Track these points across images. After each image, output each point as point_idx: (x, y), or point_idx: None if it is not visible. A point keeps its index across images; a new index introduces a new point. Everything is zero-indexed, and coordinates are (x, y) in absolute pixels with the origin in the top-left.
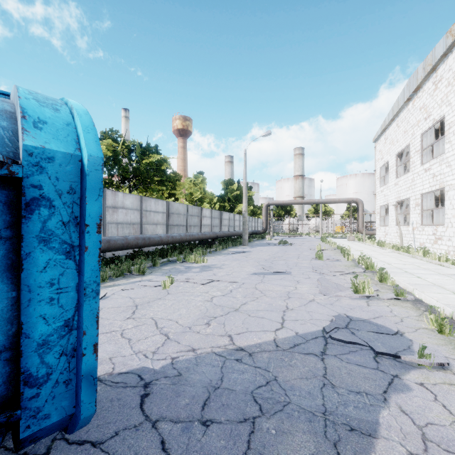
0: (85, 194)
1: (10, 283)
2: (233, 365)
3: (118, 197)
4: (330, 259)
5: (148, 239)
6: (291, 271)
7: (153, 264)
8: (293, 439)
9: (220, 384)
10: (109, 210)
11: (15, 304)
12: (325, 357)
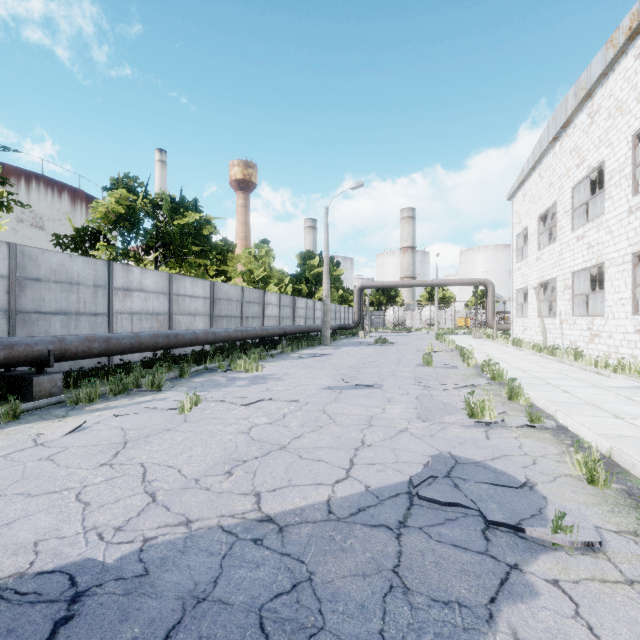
0: None
1: None
2: (245, 552)
3: (133, 275)
4: (444, 365)
5: (175, 336)
6: (382, 384)
7: (180, 375)
8: None
9: (210, 591)
10: (118, 293)
11: None
12: (404, 533)
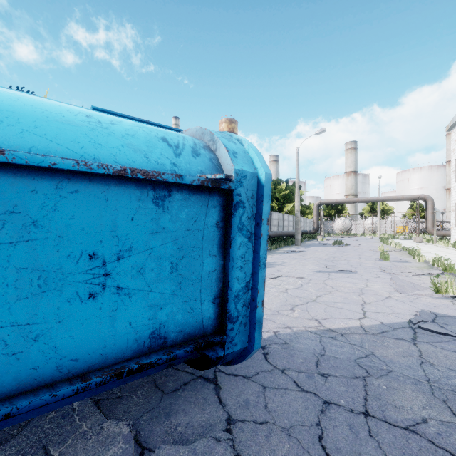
0: (262, 199)
1: (221, 255)
2: (330, 341)
3: None
4: (398, 260)
5: None
6: (356, 271)
7: None
8: (404, 393)
9: (324, 352)
10: None
11: (222, 269)
12: (418, 343)
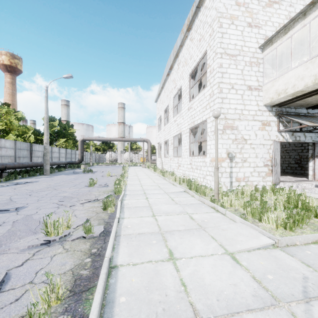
0: None
1: None
2: None
3: None
4: (102, 185)
5: None
6: (28, 206)
7: None
8: None
9: None
10: None
11: None
12: None
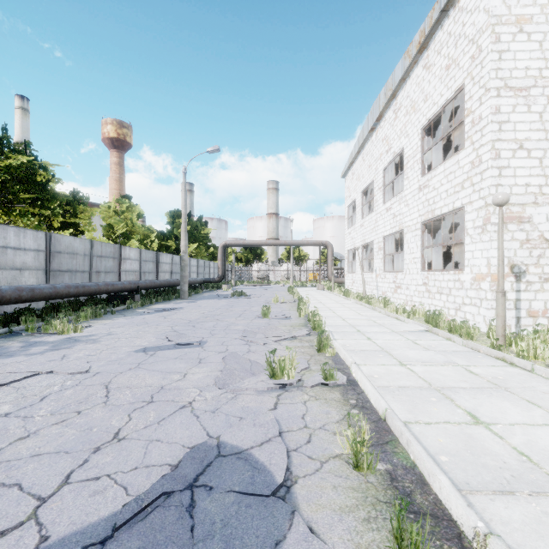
0: None
1: None
2: None
3: None
4: (280, 315)
5: None
6: (207, 341)
7: None
8: None
9: None
10: None
11: None
12: None
